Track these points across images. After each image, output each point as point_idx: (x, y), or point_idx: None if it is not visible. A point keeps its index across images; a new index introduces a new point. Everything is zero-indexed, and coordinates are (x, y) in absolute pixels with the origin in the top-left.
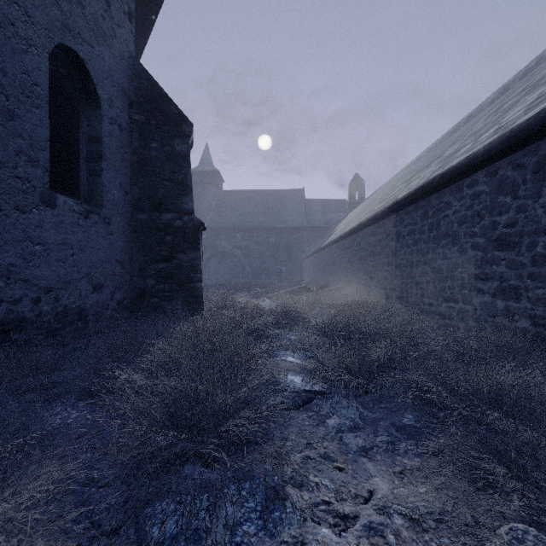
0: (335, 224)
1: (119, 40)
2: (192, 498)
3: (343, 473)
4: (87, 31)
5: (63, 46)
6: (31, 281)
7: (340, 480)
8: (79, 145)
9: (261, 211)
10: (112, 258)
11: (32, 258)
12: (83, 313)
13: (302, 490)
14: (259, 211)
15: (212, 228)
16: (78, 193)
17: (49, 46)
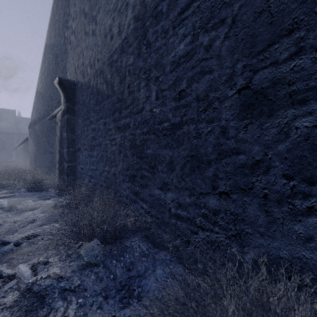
0: None
1: None
2: None
3: None
4: None
5: None
6: None
7: None
8: None
9: None
10: None
11: None
12: None
13: None
14: None
15: None
16: None
17: None
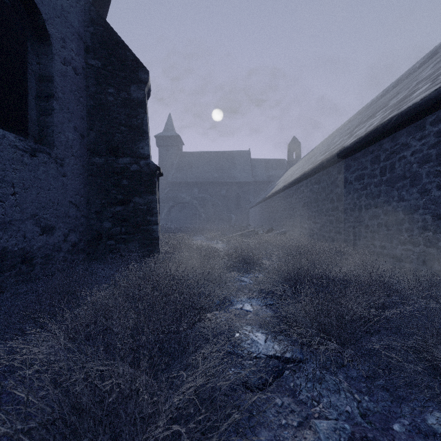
0: (276, 179)
1: None
2: None
3: None
4: None
5: None
6: None
7: None
8: (27, 82)
9: (214, 168)
10: (65, 199)
11: None
12: (28, 256)
13: None
14: (213, 168)
15: (174, 182)
16: (26, 131)
17: None
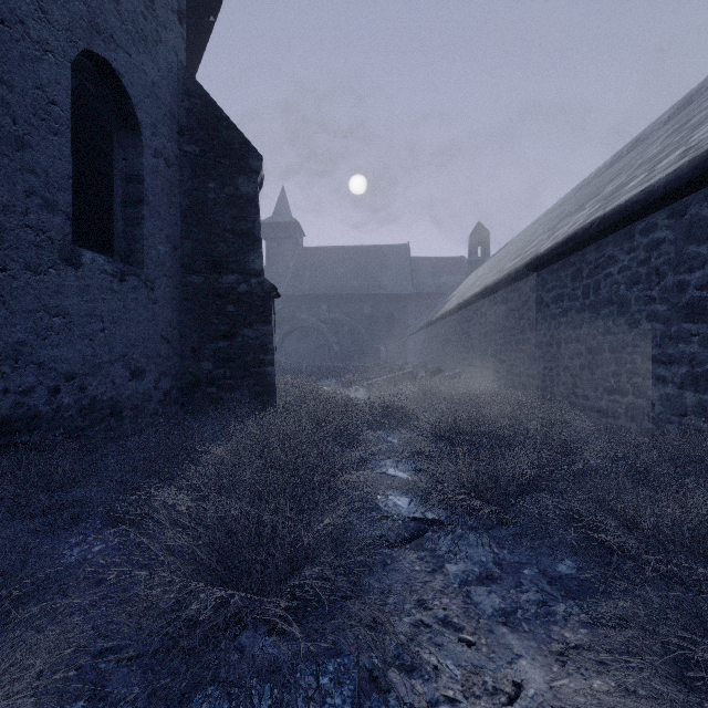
0: (451, 290)
1: (165, 47)
2: (247, 692)
3: (473, 651)
4: (123, 34)
5: (91, 54)
6: (48, 365)
7: (470, 662)
8: (113, 185)
9: (353, 273)
10: (156, 334)
11: (49, 333)
12: (117, 407)
13: (412, 677)
14: (351, 273)
15: (290, 296)
16: (112, 248)
17: (72, 53)
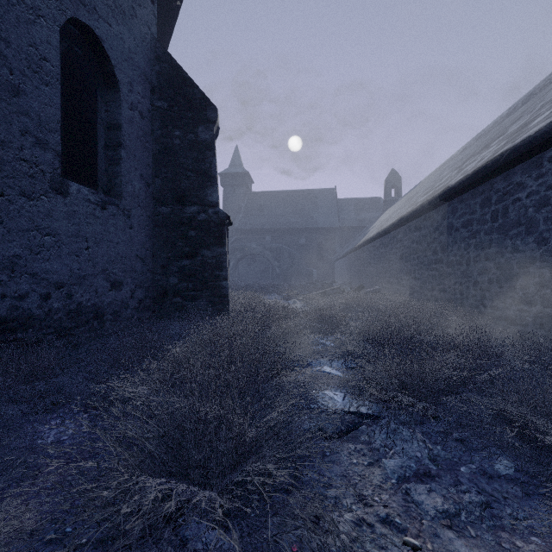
0: (369, 224)
1: (139, 21)
2: None
3: None
4: (104, 7)
5: (77, 22)
6: (40, 276)
7: None
8: (97, 132)
9: (291, 211)
10: (132, 253)
11: (41, 249)
12: (99, 312)
13: None
14: (289, 211)
15: (242, 230)
16: (96, 183)
17: (61, 19)
